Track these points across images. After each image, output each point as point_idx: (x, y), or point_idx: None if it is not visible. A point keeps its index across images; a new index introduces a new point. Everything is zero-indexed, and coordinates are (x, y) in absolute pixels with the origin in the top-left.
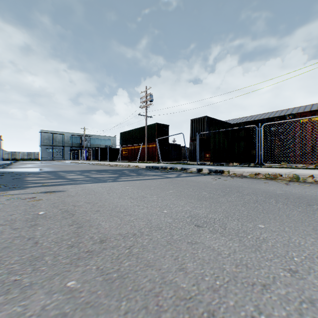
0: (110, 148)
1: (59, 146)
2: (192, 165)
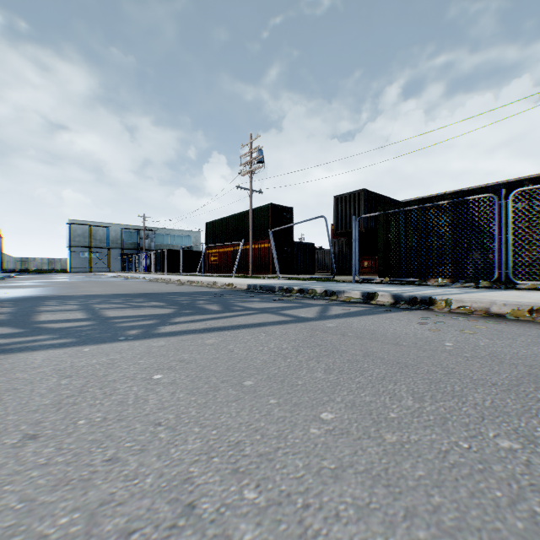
0: (187, 250)
1: (101, 248)
2: (343, 284)
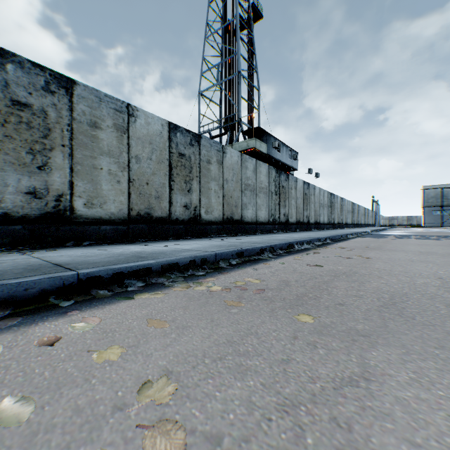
0: None
1: None
2: None
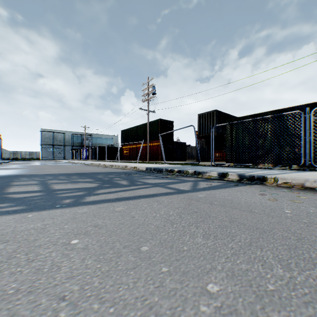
0: (110, 147)
1: (60, 146)
2: (205, 167)
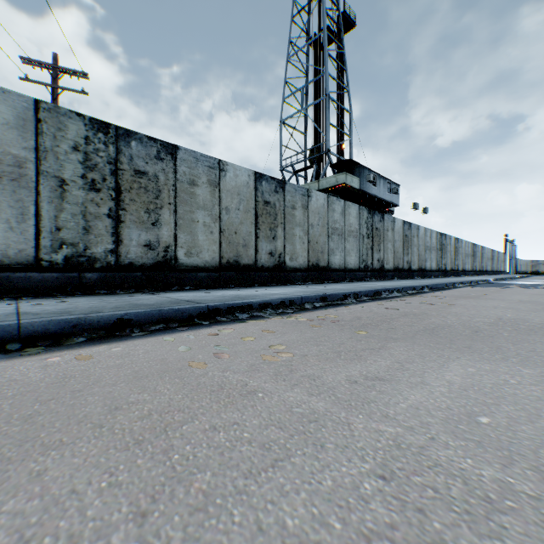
0: None
1: None
2: None
